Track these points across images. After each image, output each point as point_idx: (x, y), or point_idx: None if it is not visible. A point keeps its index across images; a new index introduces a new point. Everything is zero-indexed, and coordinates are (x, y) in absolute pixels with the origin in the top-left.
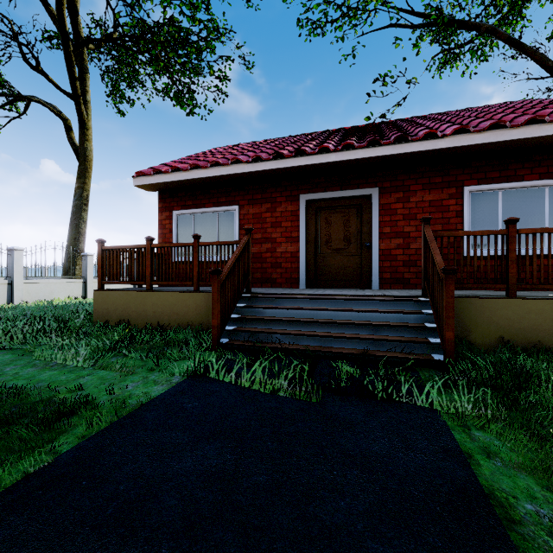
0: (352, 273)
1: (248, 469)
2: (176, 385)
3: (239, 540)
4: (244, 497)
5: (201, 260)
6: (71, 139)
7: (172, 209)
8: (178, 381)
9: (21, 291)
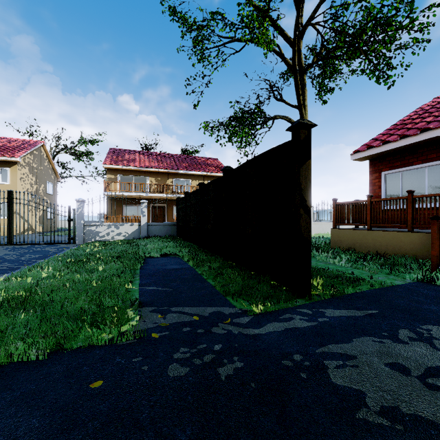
0: None
1: None
2: (410, 283)
3: None
4: None
5: (415, 209)
6: None
7: (380, 171)
8: (410, 282)
9: None
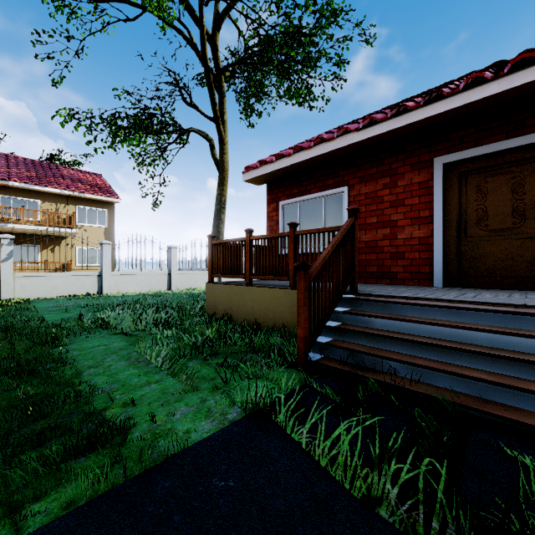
0: (528, 266)
1: None
2: (226, 428)
3: None
4: None
5: (298, 252)
6: (213, 155)
7: (278, 200)
8: (234, 418)
9: (176, 280)
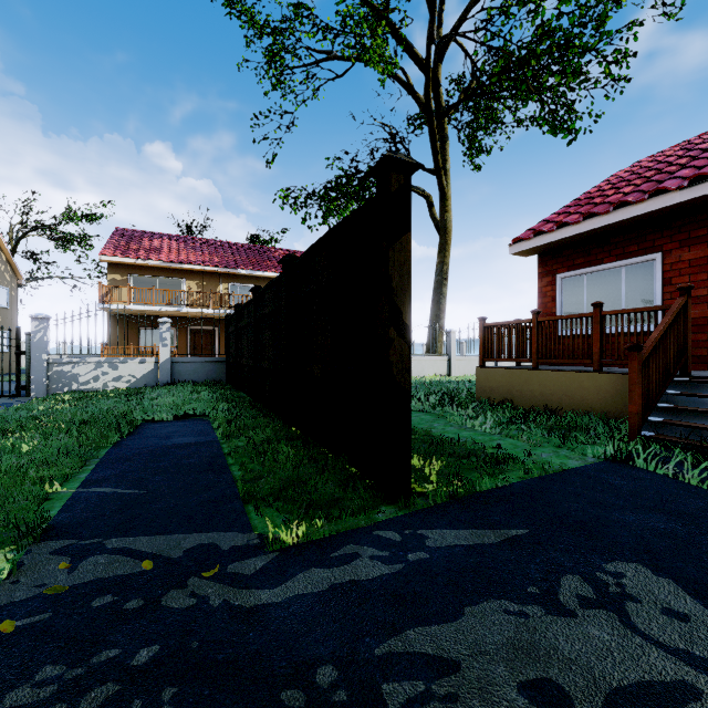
0: None
1: (706, 542)
2: (593, 464)
3: (703, 574)
4: (704, 555)
5: (604, 333)
6: (432, 215)
7: (555, 273)
8: (593, 461)
9: None
